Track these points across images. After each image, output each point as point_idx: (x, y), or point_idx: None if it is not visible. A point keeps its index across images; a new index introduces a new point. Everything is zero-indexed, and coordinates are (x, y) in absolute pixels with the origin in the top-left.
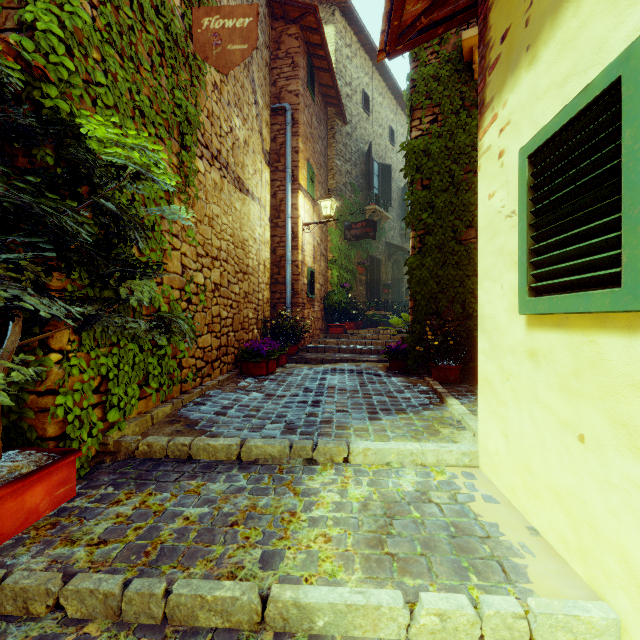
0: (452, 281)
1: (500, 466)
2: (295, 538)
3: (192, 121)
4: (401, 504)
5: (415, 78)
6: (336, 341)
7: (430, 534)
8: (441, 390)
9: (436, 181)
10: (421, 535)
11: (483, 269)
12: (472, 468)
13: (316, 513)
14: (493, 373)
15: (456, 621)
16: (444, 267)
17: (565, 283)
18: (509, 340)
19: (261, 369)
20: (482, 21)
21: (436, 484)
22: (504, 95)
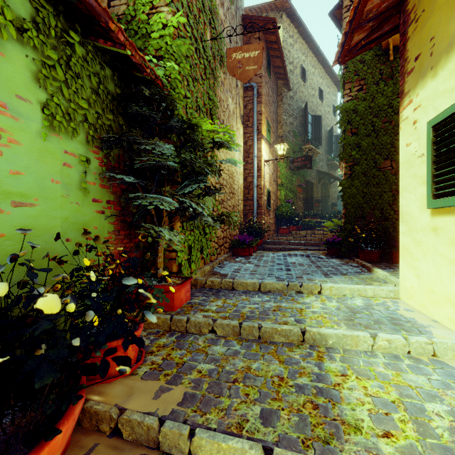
0: (373, 195)
1: (414, 294)
2: (307, 316)
3: (216, 106)
4: (357, 309)
5: (347, 62)
6: (286, 238)
7: (377, 319)
8: (368, 265)
9: (362, 129)
10: (372, 319)
11: (403, 186)
12: (395, 299)
13: (313, 309)
14: (409, 244)
15: (396, 344)
16: (367, 186)
17: (453, 191)
18: (420, 224)
19: (245, 252)
20: (402, 45)
21: (375, 304)
22: (417, 90)
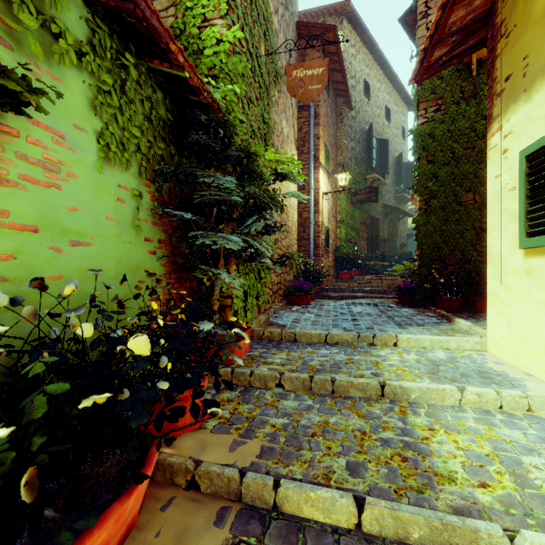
0: (453, 234)
1: (504, 345)
2: (385, 369)
3: (271, 131)
4: (440, 362)
5: None
6: (348, 284)
7: (463, 372)
8: (448, 314)
9: (439, 157)
10: (458, 372)
11: (491, 223)
12: (482, 352)
13: (390, 362)
14: (499, 288)
15: (487, 398)
16: (446, 223)
17: None
18: (511, 266)
19: (303, 300)
20: (490, 63)
21: (460, 356)
22: (507, 115)
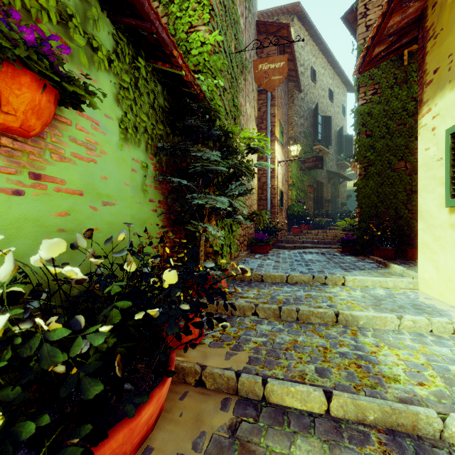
0: (388, 195)
1: (433, 284)
2: (337, 302)
3: (239, 112)
4: (381, 297)
5: None
6: (298, 237)
7: (400, 305)
8: (384, 261)
9: (376, 132)
10: (396, 305)
11: (421, 186)
12: (414, 290)
13: (341, 297)
14: (428, 239)
15: (420, 324)
16: (382, 186)
17: None
18: (438, 221)
19: (263, 250)
20: (421, 58)
21: (396, 293)
22: (435, 100)
